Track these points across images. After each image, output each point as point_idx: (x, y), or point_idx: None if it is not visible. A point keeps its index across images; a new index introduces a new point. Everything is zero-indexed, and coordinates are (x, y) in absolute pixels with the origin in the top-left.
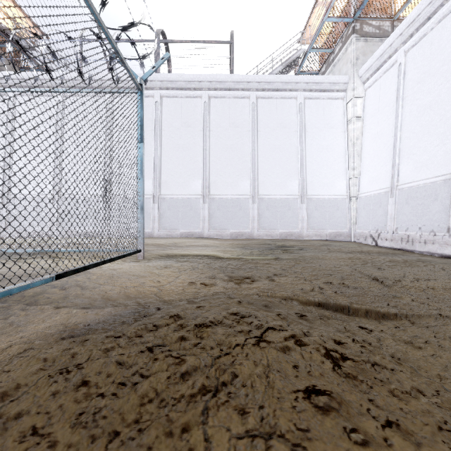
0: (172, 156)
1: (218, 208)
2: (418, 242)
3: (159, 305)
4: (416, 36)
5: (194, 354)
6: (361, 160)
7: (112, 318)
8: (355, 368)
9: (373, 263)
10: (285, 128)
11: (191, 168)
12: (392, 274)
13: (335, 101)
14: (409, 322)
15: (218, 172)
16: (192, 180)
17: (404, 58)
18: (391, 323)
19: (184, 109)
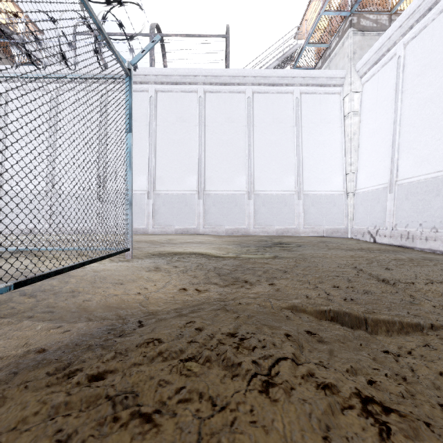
0: (167, 152)
1: (214, 204)
2: (419, 238)
3: (142, 318)
4: (416, 28)
5: (173, 414)
6: (358, 155)
7: (79, 338)
8: (407, 430)
9: (379, 263)
10: (281, 123)
11: (186, 163)
12: (402, 275)
13: (332, 95)
14: (438, 337)
15: (213, 167)
16: (187, 176)
17: (403, 51)
18: (418, 339)
19: (180, 104)
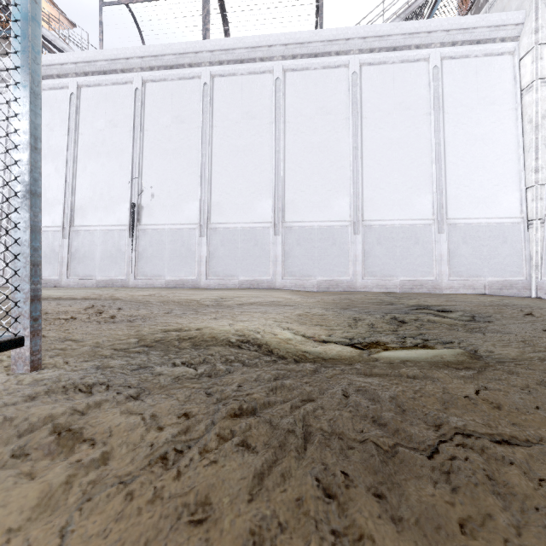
0: (227, 165)
1: (298, 243)
2: None
3: None
4: None
5: None
6: None
7: None
8: None
9: None
10: (409, 110)
11: (256, 181)
12: None
13: (498, 58)
14: None
15: (297, 186)
16: (258, 200)
17: None
18: None
19: (246, 92)
